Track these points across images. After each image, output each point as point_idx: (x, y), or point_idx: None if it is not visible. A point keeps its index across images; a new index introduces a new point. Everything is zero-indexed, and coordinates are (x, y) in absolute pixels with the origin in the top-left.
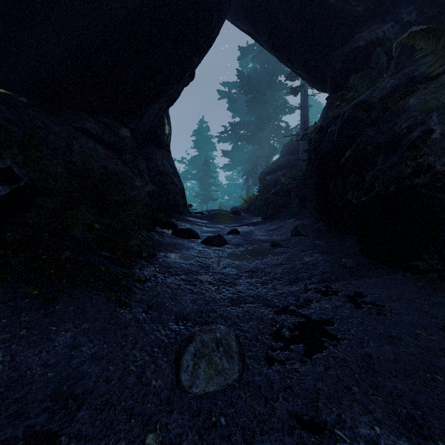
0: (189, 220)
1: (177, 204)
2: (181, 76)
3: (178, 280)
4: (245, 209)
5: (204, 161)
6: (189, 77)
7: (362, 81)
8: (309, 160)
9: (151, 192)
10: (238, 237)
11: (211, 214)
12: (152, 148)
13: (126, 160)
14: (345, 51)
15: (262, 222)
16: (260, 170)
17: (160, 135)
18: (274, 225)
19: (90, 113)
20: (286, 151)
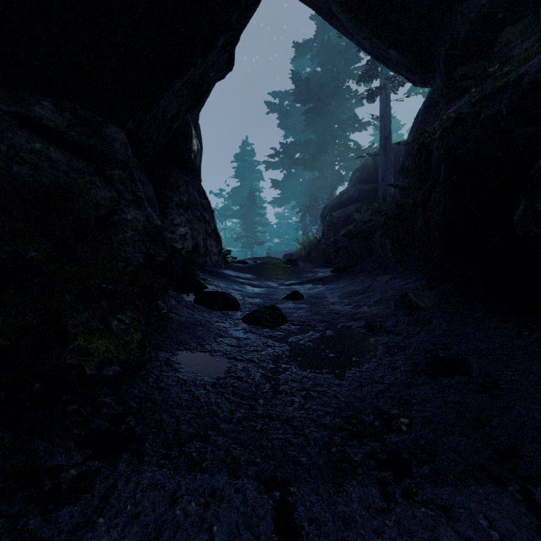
0: (225, 275)
1: (209, 251)
2: (210, 43)
3: (175, 465)
4: (303, 256)
5: (248, 194)
6: (225, 64)
7: (522, 40)
8: (420, 181)
9: (155, 233)
10: (303, 306)
11: (258, 264)
12: (171, 168)
13: (114, 178)
14: (477, 4)
15: (334, 279)
16: (321, 204)
17: (183, 151)
18: (357, 285)
19: (49, 96)
20: (357, 179)
